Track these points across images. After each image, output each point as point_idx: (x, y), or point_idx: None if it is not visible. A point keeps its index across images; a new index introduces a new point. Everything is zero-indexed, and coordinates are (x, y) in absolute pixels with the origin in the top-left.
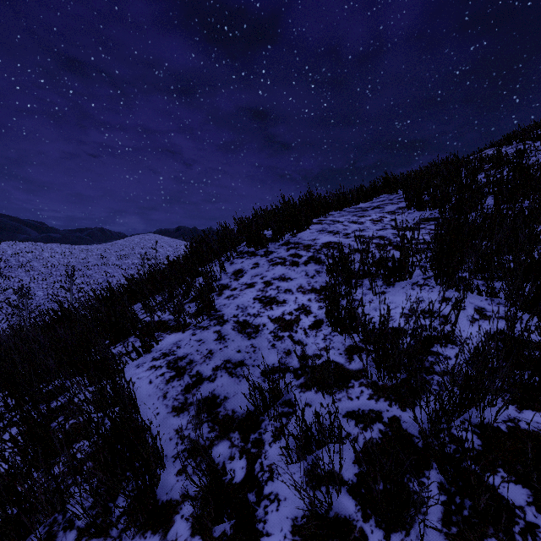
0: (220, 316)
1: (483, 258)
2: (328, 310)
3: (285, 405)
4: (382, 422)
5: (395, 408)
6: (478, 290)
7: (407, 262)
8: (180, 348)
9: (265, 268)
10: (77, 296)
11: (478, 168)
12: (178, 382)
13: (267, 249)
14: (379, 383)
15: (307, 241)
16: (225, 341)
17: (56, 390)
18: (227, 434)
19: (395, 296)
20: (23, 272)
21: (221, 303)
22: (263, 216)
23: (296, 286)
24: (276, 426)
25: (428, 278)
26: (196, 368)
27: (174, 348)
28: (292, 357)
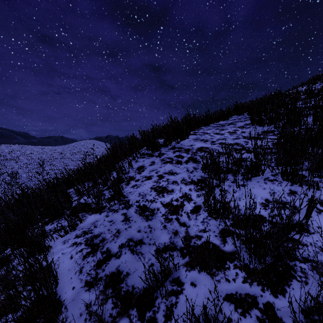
0: (126, 201)
1: (321, 161)
2: (205, 200)
3: (174, 283)
4: (258, 308)
5: (267, 294)
6: (318, 186)
7: (261, 163)
8: (96, 227)
9: (159, 165)
10: (46, 177)
11: (297, 98)
12: (92, 258)
13: (160, 152)
14: (251, 266)
15: (186, 146)
16: (129, 222)
17: (1, 261)
18: (127, 310)
19: (252, 188)
20: (14, 163)
21: (128, 190)
22: (157, 130)
23: (180, 178)
24: (167, 305)
25: (275, 175)
26: (106, 245)
27: (92, 227)
28: (178, 237)
